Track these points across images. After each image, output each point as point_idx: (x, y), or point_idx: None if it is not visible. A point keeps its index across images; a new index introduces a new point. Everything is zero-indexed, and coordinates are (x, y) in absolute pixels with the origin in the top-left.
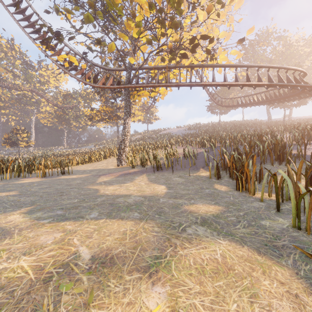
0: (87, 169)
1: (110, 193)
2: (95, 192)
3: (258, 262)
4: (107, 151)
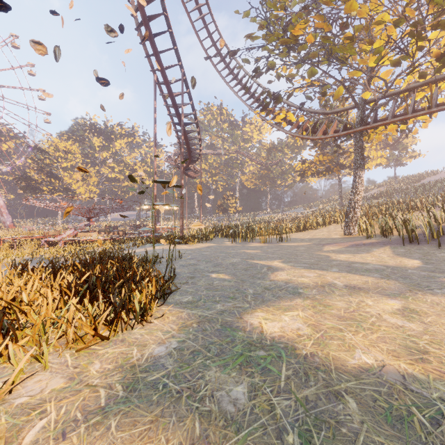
0: (304, 238)
1: (343, 260)
2: (327, 257)
3: None
4: (327, 216)
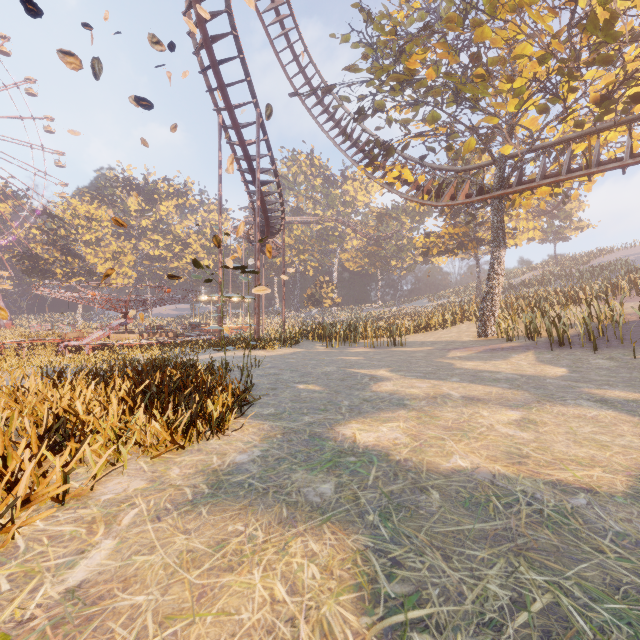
0: (425, 341)
1: (470, 368)
2: (450, 365)
3: (637, 423)
4: (458, 311)
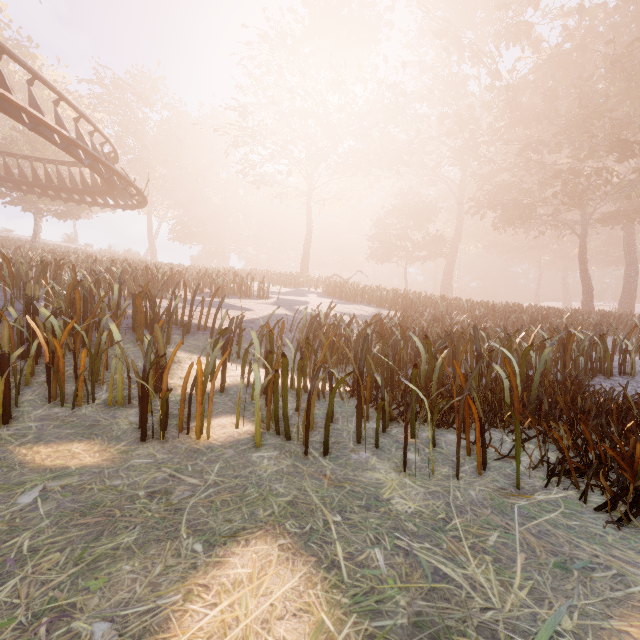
0: None
1: None
2: None
3: None
4: None
